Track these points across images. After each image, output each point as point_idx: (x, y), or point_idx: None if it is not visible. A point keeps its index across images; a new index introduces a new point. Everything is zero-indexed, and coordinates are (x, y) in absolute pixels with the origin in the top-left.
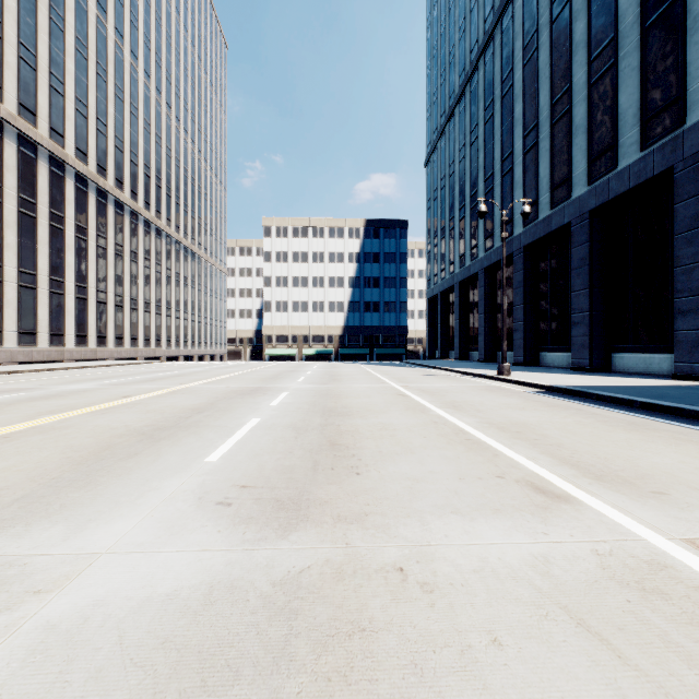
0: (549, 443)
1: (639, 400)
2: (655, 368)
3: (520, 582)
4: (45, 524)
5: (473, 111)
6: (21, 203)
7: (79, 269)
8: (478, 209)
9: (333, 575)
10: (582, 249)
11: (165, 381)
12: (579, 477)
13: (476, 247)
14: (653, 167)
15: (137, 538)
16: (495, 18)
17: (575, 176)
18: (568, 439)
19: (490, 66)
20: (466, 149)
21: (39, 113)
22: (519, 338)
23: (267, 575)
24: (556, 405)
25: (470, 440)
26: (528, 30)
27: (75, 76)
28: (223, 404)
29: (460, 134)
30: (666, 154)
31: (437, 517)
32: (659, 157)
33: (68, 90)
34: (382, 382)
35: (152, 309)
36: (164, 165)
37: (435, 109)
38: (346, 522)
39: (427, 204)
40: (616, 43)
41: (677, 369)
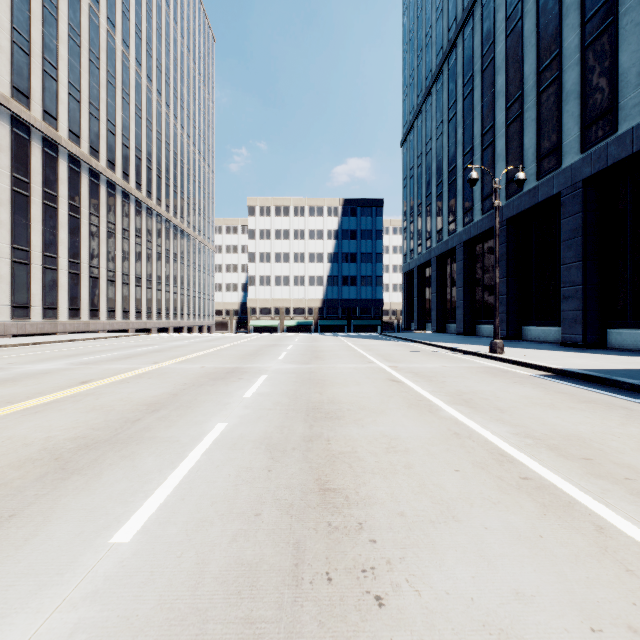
0: None
1: None
2: None
3: None
4: None
5: (451, 88)
6: (14, 182)
7: (72, 245)
8: (469, 176)
9: None
10: (574, 220)
11: (140, 359)
12: None
13: (454, 221)
14: None
15: None
16: None
17: (565, 144)
18: None
19: (470, 41)
20: (444, 126)
21: (33, 96)
22: (501, 311)
23: None
24: (590, 400)
25: (529, 481)
26: None
27: (68, 62)
28: (188, 396)
29: (437, 112)
30: None
31: None
32: None
33: (61, 75)
34: (368, 361)
35: (143, 284)
36: (154, 148)
37: (411, 90)
38: None
39: (403, 182)
40: None
41: None
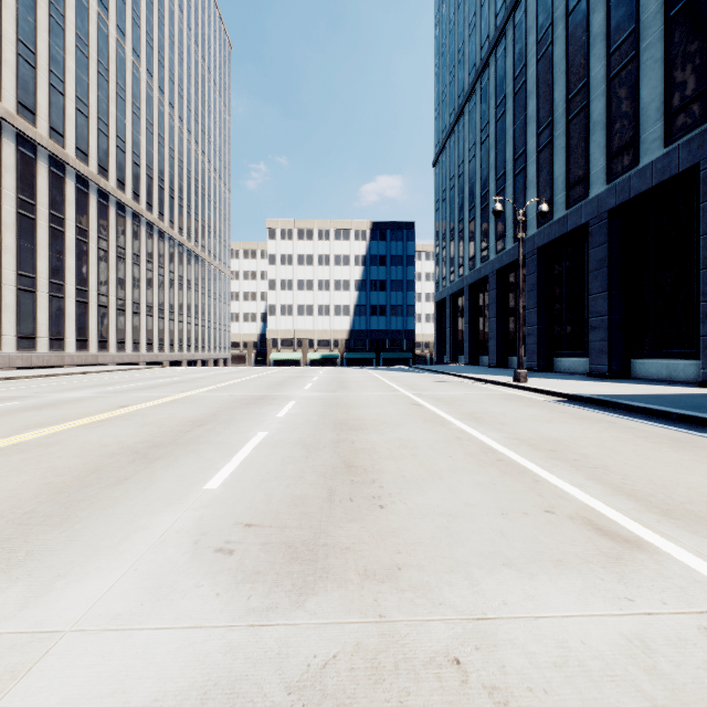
0: (593, 466)
1: (676, 412)
2: (680, 375)
3: (622, 686)
4: (1, 583)
5: (484, 109)
6: (20, 204)
7: (79, 272)
8: (494, 208)
9: (368, 671)
10: (600, 250)
11: (166, 389)
12: (642, 512)
13: (487, 249)
14: (678, 164)
15: (113, 606)
16: (507, 12)
17: (592, 174)
18: (612, 460)
19: (502, 62)
20: (477, 148)
21: (39, 112)
22: (532, 342)
23: (279, 671)
24: (585, 417)
25: (502, 461)
26: (542, 23)
27: (76, 75)
28: (226, 415)
29: (470, 133)
30: (693, 150)
31: (487, 572)
32: (684, 153)
33: (68, 88)
34: (393, 390)
35: (154, 313)
36: (167, 166)
37: (443, 108)
38: (376, 580)
39: (435, 206)
40: (637, 34)
41: (705, 376)
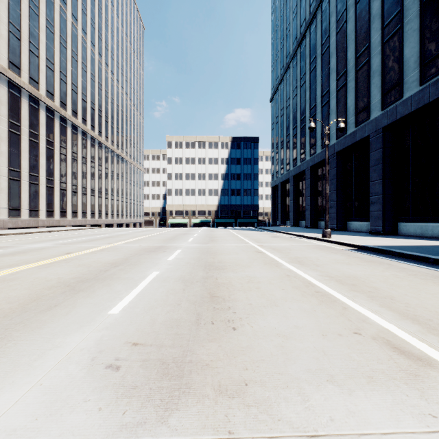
0: (383, 296)
1: (433, 257)
2: (429, 233)
3: None
4: None
5: (302, 65)
6: (10, 125)
7: (48, 168)
8: (309, 125)
9: None
10: (378, 153)
11: (99, 241)
12: (426, 334)
13: (304, 153)
14: (429, 96)
15: (12, 421)
16: (317, 3)
17: (372, 104)
18: (395, 292)
19: (314, 34)
20: (298, 89)
21: (22, 67)
22: (333, 212)
23: None
24: (371, 261)
25: (319, 293)
26: (339, 9)
27: (46, 45)
28: (134, 259)
29: (293, 80)
30: (438, 87)
31: (315, 387)
32: (433, 89)
33: (41, 53)
34: (245, 242)
35: (96, 194)
36: (103, 102)
37: (277, 65)
38: (227, 395)
39: (271, 126)
40: (402, 13)
41: None
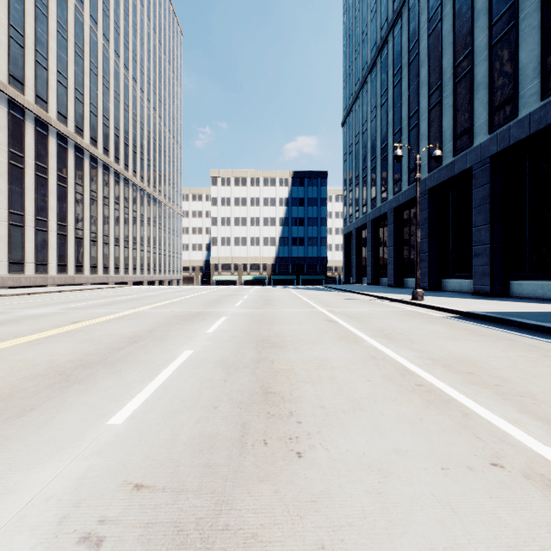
0: (518, 393)
1: None
2: None
3: None
4: None
5: (383, 78)
6: (11, 156)
7: (60, 210)
8: (395, 153)
9: None
10: (483, 190)
11: (120, 305)
12: None
13: (386, 191)
14: None
15: None
16: None
17: (476, 126)
18: (534, 385)
19: (399, 38)
20: (377, 109)
21: (27, 82)
22: (424, 266)
23: None
24: (485, 334)
25: (422, 386)
26: (432, 4)
27: (57, 54)
28: (161, 332)
29: (372, 98)
30: None
31: None
32: None
33: (51, 64)
34: (310, 307)
35: (121, 243)
36: (131, 127)
37: (350, 79)
38: None
39: (344, 157)
40: (516, 6)
41: None
